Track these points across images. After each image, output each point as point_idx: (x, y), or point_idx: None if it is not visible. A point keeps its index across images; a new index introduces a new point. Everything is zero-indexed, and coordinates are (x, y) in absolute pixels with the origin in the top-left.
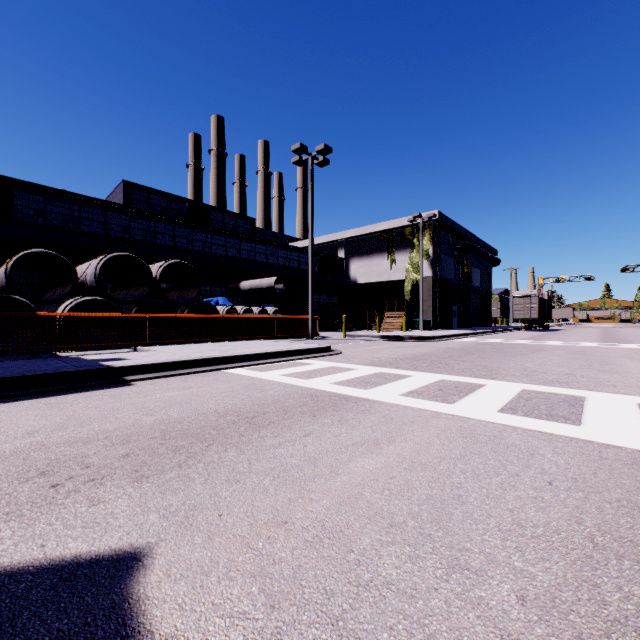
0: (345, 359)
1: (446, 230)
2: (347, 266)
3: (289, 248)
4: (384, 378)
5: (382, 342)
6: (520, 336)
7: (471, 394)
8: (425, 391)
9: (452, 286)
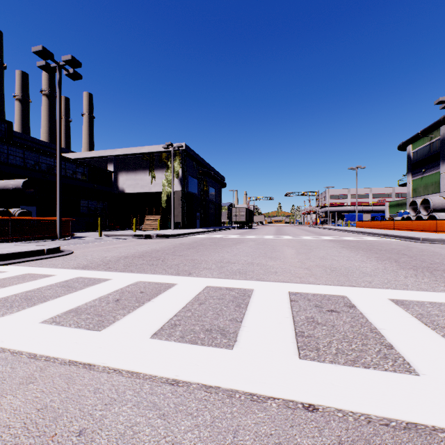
0: (62, 261)
1: (192, 159)
2: (116, 178)
3: (53, 156)
4: (68, 287)
5: (132, 240)
6: (234, 232)
7: (147, 303)
8: (94, 306)
9: (196, 198)
